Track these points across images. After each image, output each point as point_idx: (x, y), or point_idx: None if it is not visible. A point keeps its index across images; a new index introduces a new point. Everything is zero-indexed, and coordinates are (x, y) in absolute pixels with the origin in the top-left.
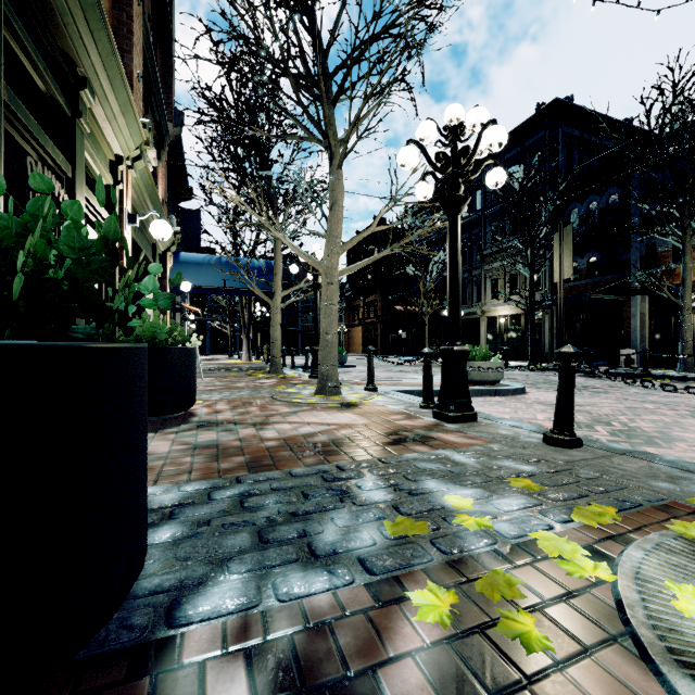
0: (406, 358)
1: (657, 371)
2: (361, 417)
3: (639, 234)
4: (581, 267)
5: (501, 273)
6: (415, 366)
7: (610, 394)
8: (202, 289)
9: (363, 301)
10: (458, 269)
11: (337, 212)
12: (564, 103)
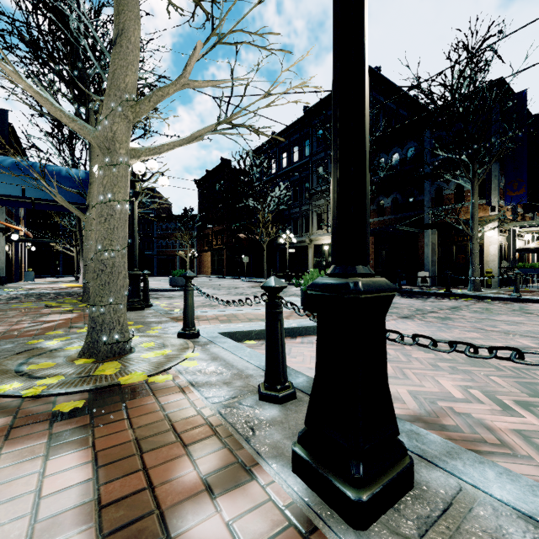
0: (248, 279)
1: (454, 291)
2: (91, 482)
3: (430, 179)
4: (387, 205)
5: (325, 208)
6: (255, 287)
7: (458, 322)
8: (2, 200)
9: (212, 230)
10: (365, 64)
11: (124, 49)
12: (374, 72)
